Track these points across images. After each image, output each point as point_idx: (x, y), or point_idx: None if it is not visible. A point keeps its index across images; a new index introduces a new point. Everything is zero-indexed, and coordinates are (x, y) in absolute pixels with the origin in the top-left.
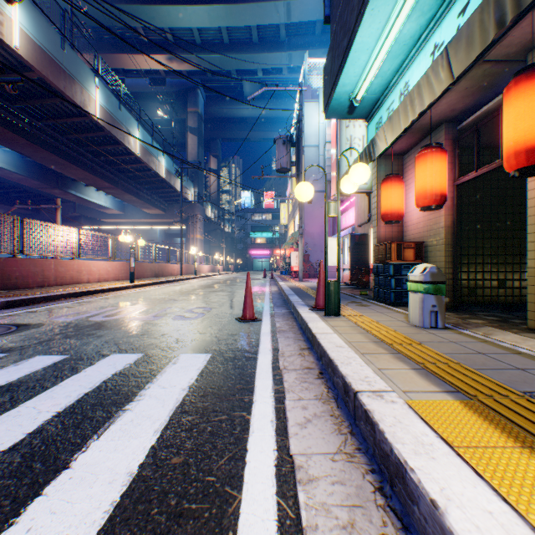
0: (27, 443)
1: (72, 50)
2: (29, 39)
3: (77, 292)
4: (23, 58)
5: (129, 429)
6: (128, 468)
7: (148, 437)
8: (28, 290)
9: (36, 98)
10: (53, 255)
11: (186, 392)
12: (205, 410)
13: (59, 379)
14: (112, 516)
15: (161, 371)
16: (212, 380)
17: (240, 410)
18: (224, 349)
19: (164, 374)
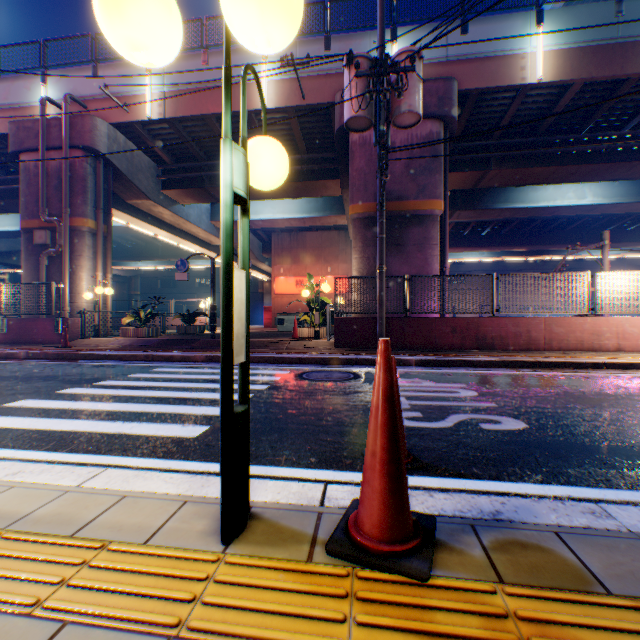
0: (113, 411)
1: (634, 2)
2: (557, 54)
3: (515, 361)
4: (549, 84)
5: (89, 424)
6: (52, 427)
7: (71, 428)
8: (498, 352)
9: (597, 108)
10: (540, 312)
11: (113, 432)
12: (74, 438)
13: (192, 404)
14: (26, 428)
15: (170, 423)
16: (120, 438)
17: (51, 447)
18: (203, 441)
19: (163, 424)
